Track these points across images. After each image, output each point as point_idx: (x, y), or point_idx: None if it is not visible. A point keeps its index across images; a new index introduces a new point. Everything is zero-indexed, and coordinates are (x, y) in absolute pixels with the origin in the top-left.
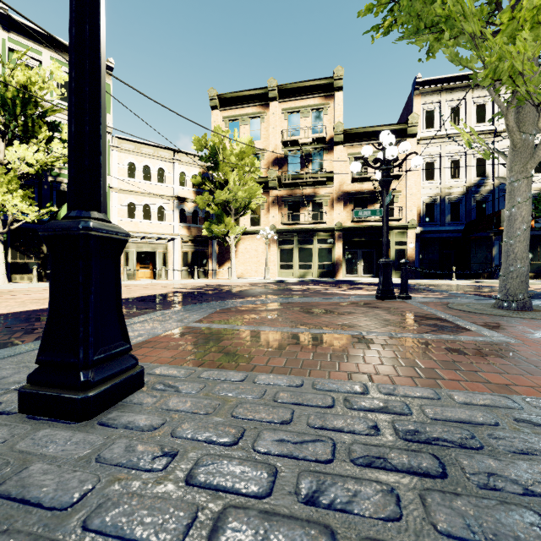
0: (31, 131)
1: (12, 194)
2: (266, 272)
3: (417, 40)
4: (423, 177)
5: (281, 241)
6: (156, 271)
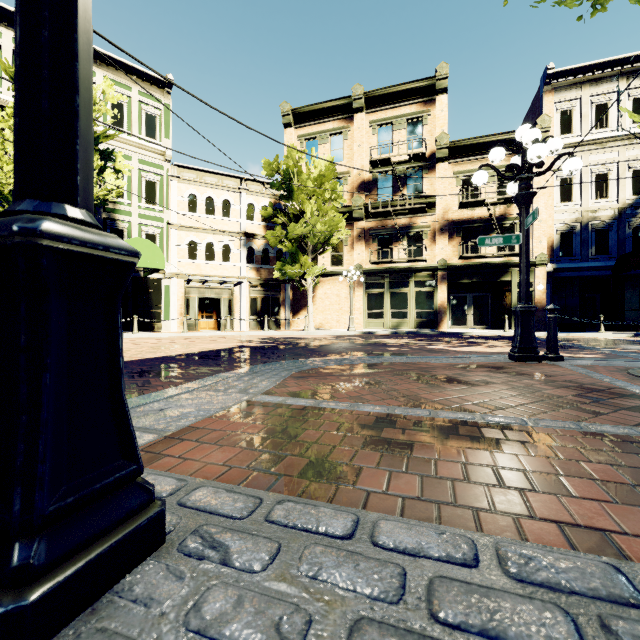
0: None
1: None
2: (351, 322)
3: None
4: (557, 197)
5: (368, 284)
6: (221, 321)
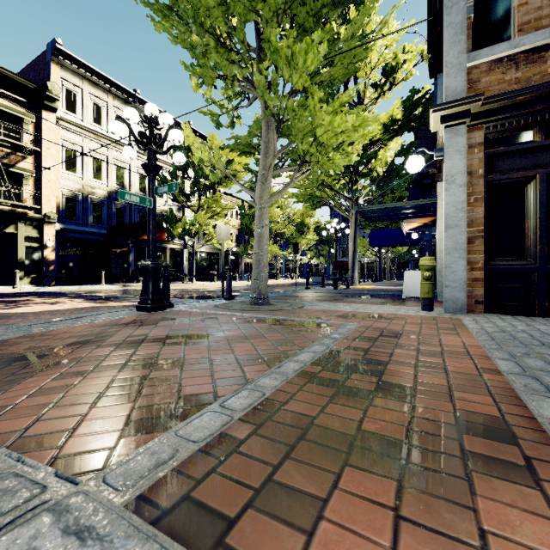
0: None
1: None
2: None
3: (159, 22)
4: (63, 164)
5: None
6: None
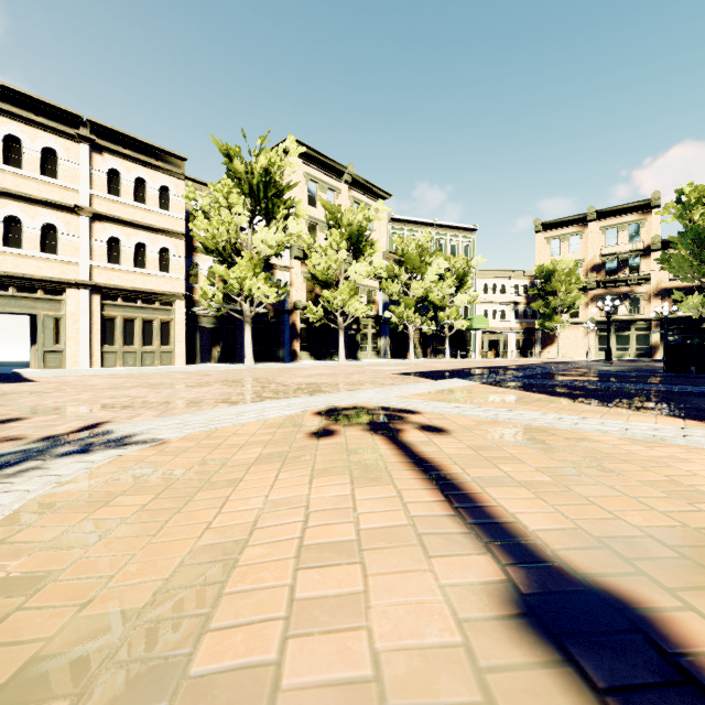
0: (462, 286)
1: (435, 313)
2: (588, 354)
3: None
4: None
5: (598, 329)
6: (499, 353)
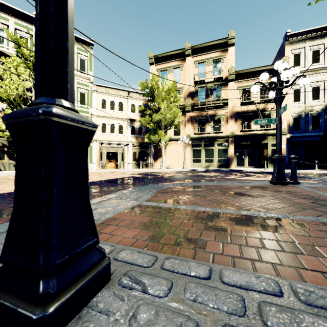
0: None
1: None
2: (184, 164)
3: None
4: (292, 99)
5: (193, 145)
6: (118, 164)
